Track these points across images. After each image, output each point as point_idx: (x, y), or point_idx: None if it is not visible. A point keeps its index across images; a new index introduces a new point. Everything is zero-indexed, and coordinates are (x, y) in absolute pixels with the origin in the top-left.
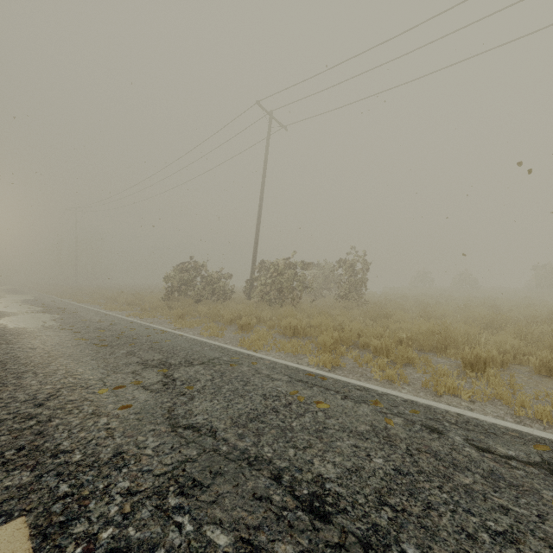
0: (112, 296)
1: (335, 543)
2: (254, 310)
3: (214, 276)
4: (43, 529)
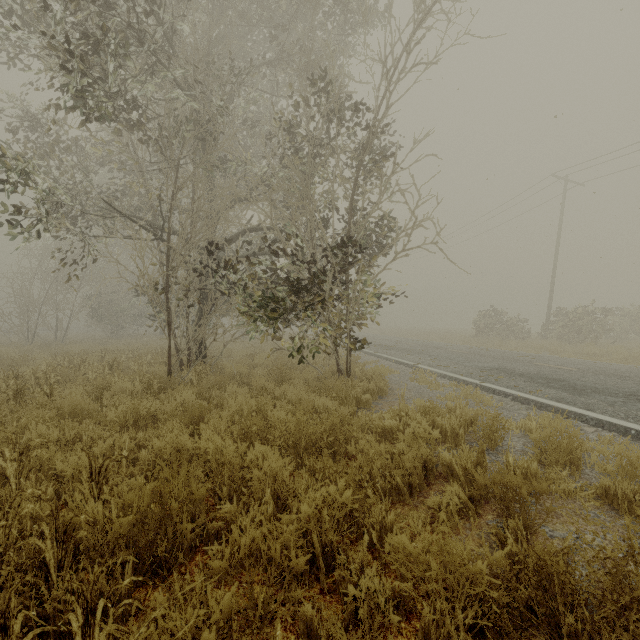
0: (425, 335)
1: (606, 368)
2: (558, 344)
3: (513, 320)
4: (542, 363)
